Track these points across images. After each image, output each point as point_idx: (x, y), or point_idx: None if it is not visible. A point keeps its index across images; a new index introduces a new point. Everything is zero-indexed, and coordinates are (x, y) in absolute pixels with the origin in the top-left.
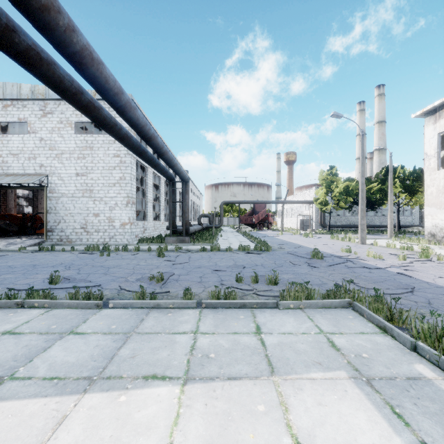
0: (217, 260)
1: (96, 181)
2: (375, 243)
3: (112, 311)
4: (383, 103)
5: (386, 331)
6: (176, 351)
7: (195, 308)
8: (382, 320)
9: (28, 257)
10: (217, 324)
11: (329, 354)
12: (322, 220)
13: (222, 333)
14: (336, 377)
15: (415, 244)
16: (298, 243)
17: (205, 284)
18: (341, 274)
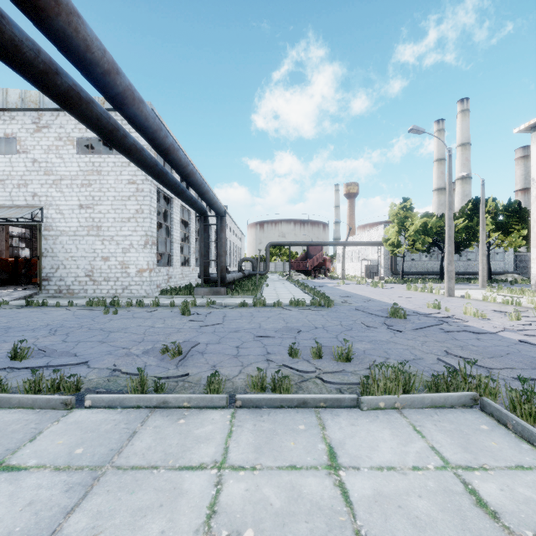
0: (261, 320)
1: (106, 215)
2: (467, 295)
3: (87, 415)
4: (468, 120)
5: None
6: (179, 520)
7: (225, 407)
8: None
9: (6, 316)
10: (260, 444)
11: (482, 531)
12: (393, 266)
13: (268, 467)
14: None
15: (519, 297)
16: (366, 295)
17: (243, 360)
18: (439, 342)
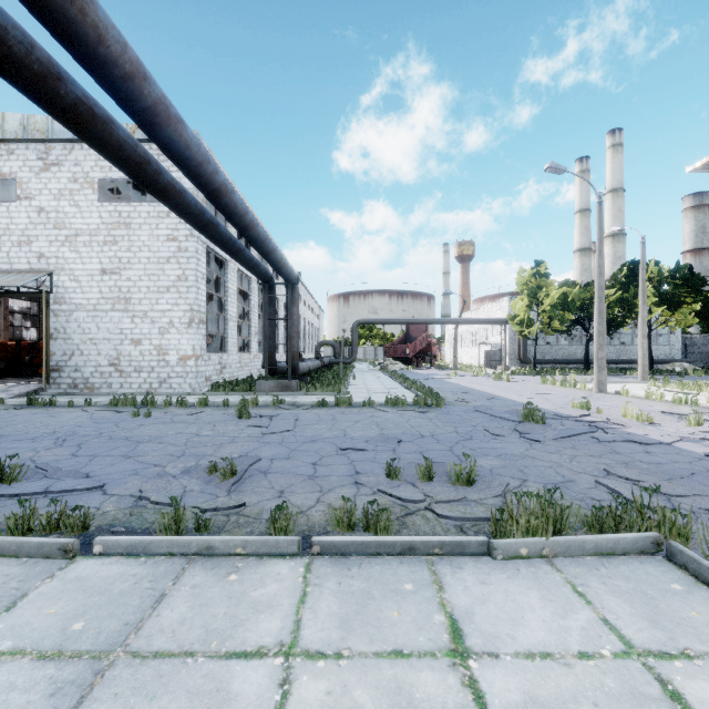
0: (347, 425)
1: (137, 283)
2: (624, 391)
3: (95, 567)
4: (621, 158)
5: None
6: None
7: (297, 555)
8: None
9: None
10: (348, 615)
11: None
12: (522, 352)
13: (361, 654)
14: None
15: (694, 393)
16: (488, 390)
17: (323, 483)
18: (593, 457)
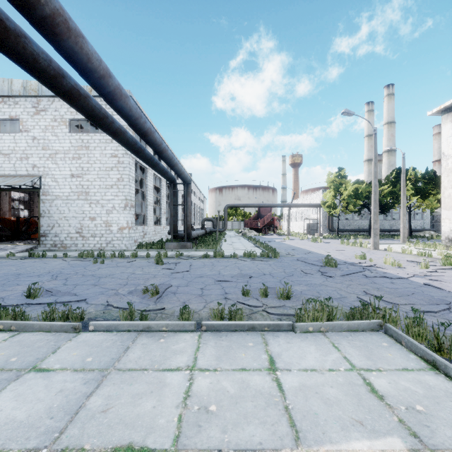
0: (221, 268)
1: (92, 183)
2: (389, 248)
3: (91, 336)
4: (393, 103)
5: (436, 368)
6: (165, 400)
7: (194, 331)
8: (430, 352)
9: (14, 265)
10: (220, 355)
11: (371, 406)
12: (330, 224)
13: (226, 369)
14: (389, 450)
15: (432, 250)
16: (307, 248)
17: (207, 298)
18: (360, 285)
